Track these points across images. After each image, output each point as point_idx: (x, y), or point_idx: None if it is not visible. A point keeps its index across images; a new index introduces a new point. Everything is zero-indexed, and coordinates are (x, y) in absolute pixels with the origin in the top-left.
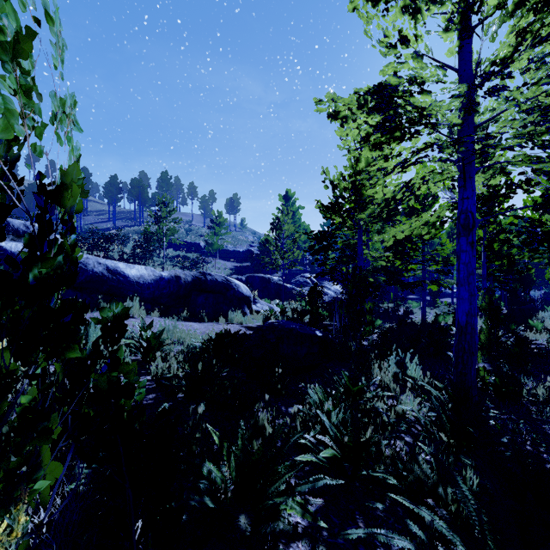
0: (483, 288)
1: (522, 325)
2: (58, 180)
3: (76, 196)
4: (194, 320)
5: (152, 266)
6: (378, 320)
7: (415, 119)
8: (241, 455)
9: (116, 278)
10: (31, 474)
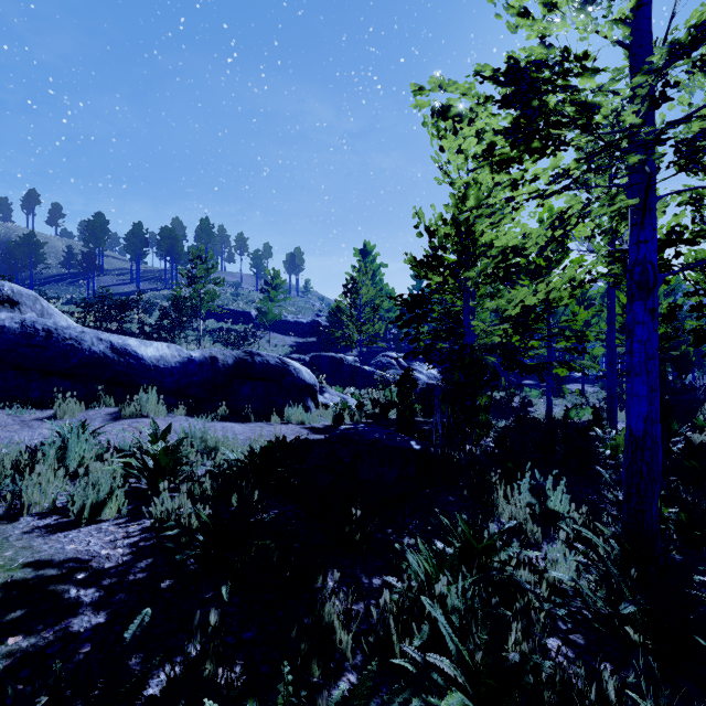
0: None
1: (688, 424)
2: None
3: None
4: (236, 420)
5: (184, 343)
6: (489, 417)
7: (569, 116)
8: None
9: (124, 361)
10: None
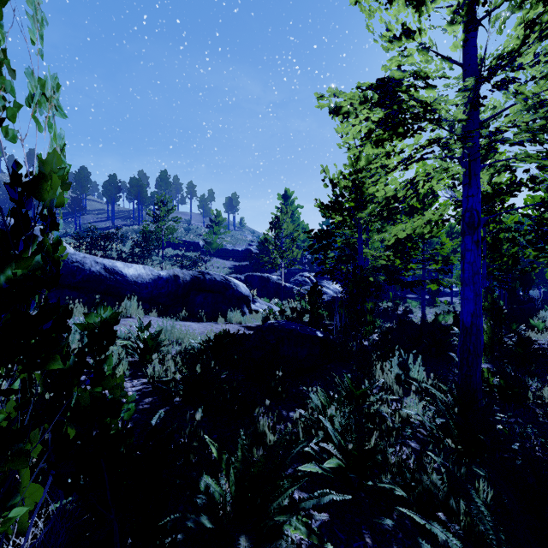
0: (483, 287)
1: (524, 324)
2: (37, 169)
3: (56, 188)
4: (193, 320)
5: (151, 265)
6: (378, 320)
7: (419, 114)
8: (241, 468)
9: (114, 278)
10: (5, 501)
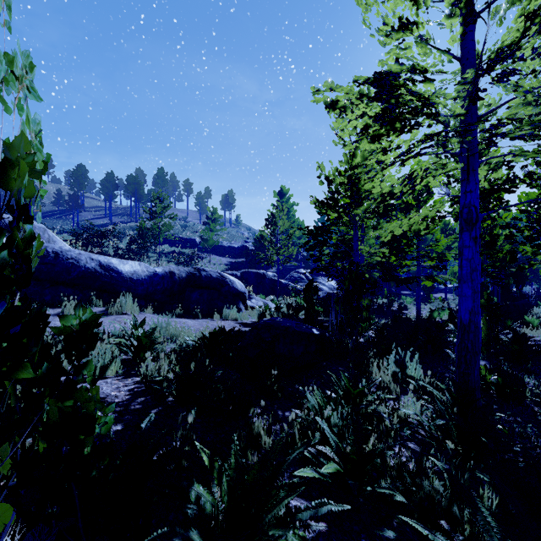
0: None
1: (518, 321)
2: (3, 155)
3: (24, 175)
4: (188, 317)
5: (147, 262)
6: (373, 316)
7: (417, 108)
8: (235, 475)
9: (109, 274)
10: None
